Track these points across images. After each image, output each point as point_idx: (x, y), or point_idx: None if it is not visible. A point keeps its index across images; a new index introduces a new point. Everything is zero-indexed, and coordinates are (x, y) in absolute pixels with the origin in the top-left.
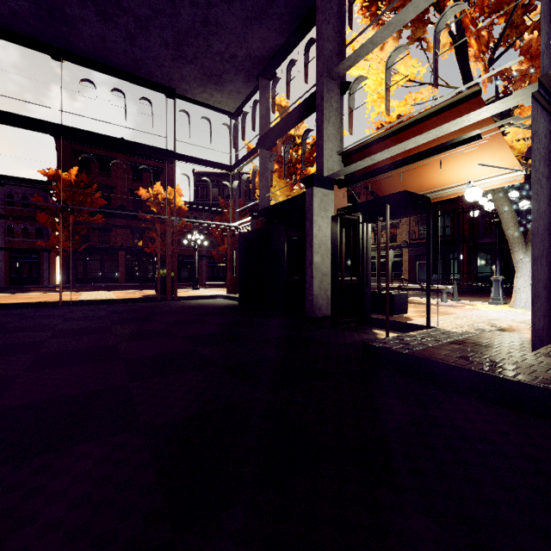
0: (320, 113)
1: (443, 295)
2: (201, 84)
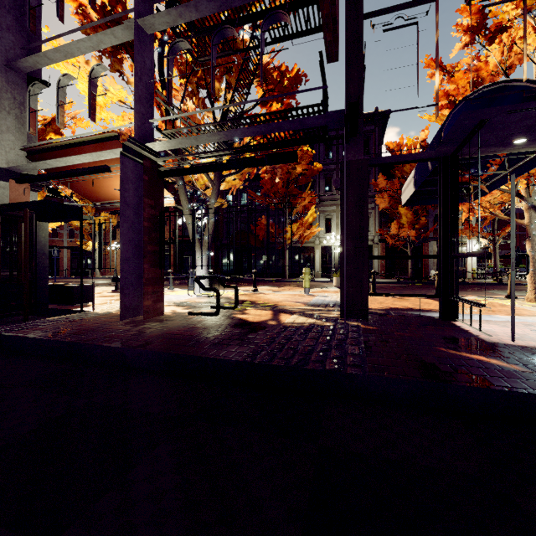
0: None
1: None
2: None
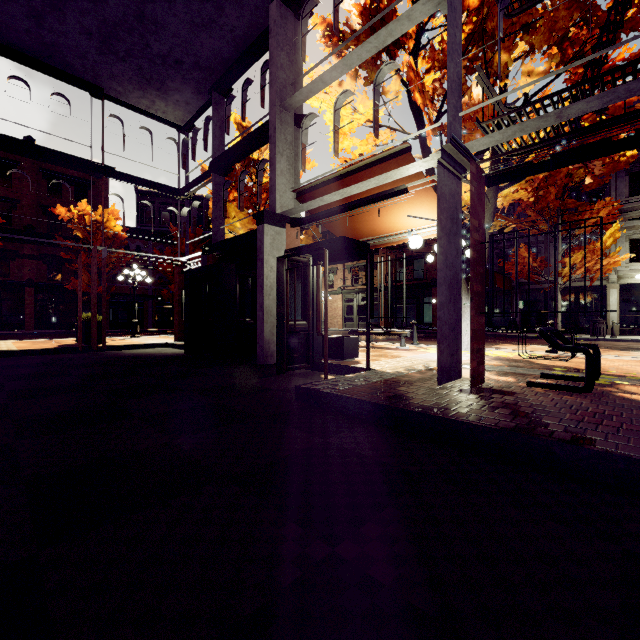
0: (273, 144)
1: (402, 339)
2: (139, 88)
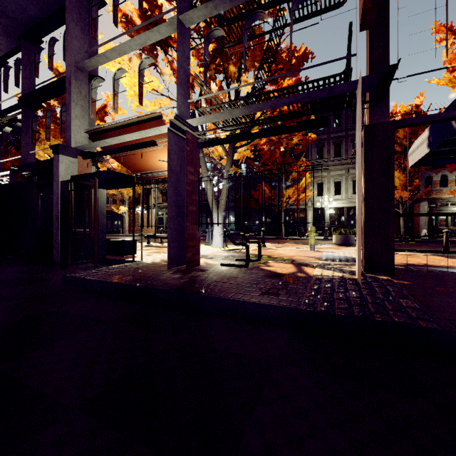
0: (69, 95)
1: None
2: None
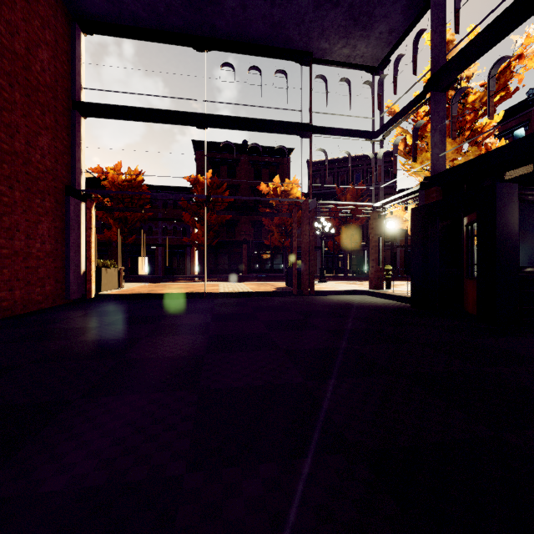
0: None
1: None
2: (344, 35)
